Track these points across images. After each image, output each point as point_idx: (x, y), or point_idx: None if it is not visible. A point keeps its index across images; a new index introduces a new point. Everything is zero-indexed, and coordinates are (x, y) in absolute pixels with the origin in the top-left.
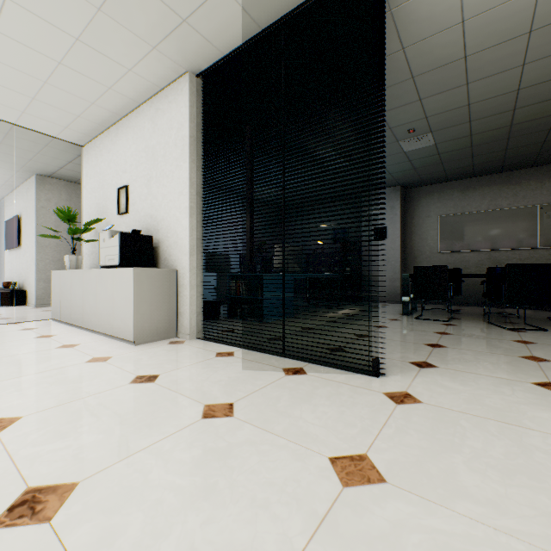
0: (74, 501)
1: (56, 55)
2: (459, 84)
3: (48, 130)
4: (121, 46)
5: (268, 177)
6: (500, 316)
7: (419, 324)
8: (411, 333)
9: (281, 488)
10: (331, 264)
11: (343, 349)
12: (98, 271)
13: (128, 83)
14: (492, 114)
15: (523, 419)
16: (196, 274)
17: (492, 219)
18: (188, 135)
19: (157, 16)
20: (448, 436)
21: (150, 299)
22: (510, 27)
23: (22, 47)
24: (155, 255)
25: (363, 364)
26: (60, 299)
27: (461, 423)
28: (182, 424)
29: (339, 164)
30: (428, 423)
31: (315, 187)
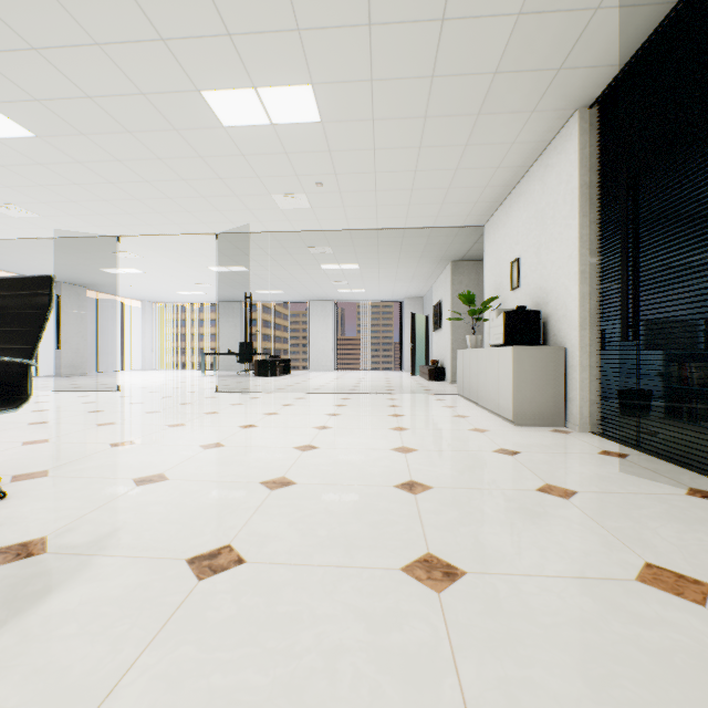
0: (428, 493)
1: (453, 165)
2: None
3: (455, 223)
4: (501, 129)
5: (688, 211)
6: None
7: None
8: None
9: (565, 549)
10: None
11: None
12: (487, 350)
13: (513, 154)
14: None
15: None
16: (589, 352)
17: None
18: (576, 186)
19: (529, 85)
20: None
21: (530, 379)
22: None
23: (431, 172)
24: (543, 331)
25: None
26: (462, 376)
27: None
28: (514, 487)
29: None
30: None
31: None
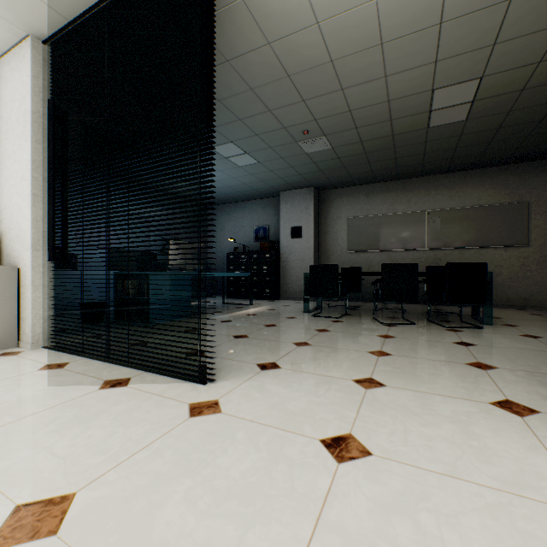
0: None
1: None
2: (335, 89)
3: None
4: None
5: (113, 164)
6: (390, 311)
7: (310, 321)
8: (293, 331)
9: None
10: (251, 262)
11: (203, 353)
12: None
13: None
14: (373, 122)
15: (305, 424)
16: (44, 272)
17: (391, 222)
18: (30, 110)
19: None
20: (205, 454)
21: None
22: (363, 37)
23: None
24: None
25: (196, 370)
26: None
27: (238, 435)
28: None
29: (176, 152)
30: (200, 438)
31: (155, 177)
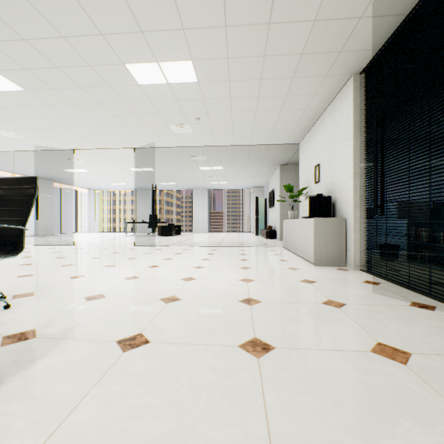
0: (258, 305)
1: (278, 107)
2: None
3: (281, 142)
4: (307, 86)
5: (414, 138)
6: None
7: None
8: None
9: (333, 335)
10: None
11: None
12: (299, 220)
13: (315, 101)
14: None
15: None
16: (359, 222)
17: None
18: (352, 121)
19: (323, 61)
20: None
21: (325, 238)
22: None
23: (266, 112)
24: (333, 209)
25: None
26: (285, 236)
27: None
28: (309, 301)
29: None
30: None
31: None
